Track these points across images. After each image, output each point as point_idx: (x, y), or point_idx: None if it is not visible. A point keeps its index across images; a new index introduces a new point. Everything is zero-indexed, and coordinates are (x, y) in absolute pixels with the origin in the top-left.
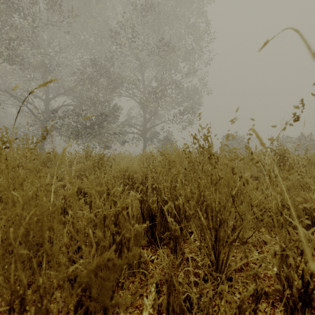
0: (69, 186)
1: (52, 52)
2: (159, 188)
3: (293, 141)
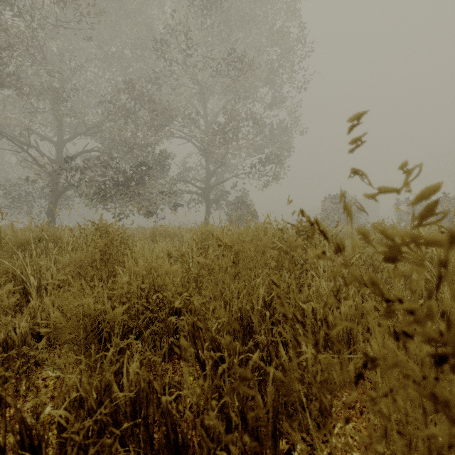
0: (34, 305)
1: (67, 70)
2: (208, 331)
3: None
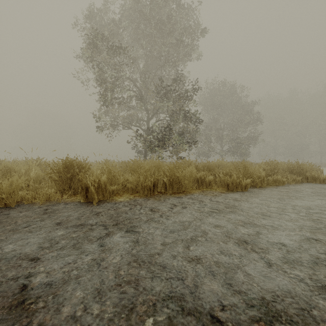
0: None
1: None
2: None
3: None
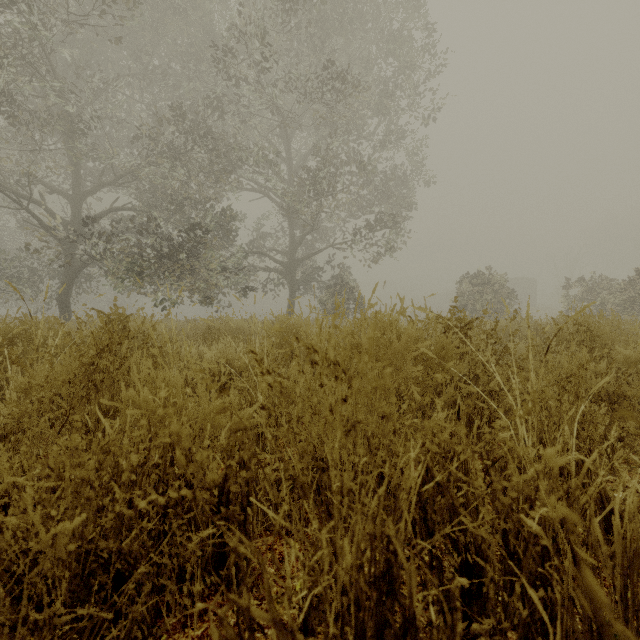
0: None
1: (86, 90)
2: (284, 633)
3: (617, 286)
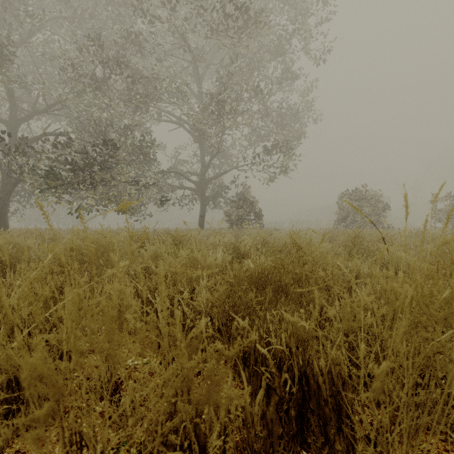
0: None
1: (13, 22)
2: None
3: None
